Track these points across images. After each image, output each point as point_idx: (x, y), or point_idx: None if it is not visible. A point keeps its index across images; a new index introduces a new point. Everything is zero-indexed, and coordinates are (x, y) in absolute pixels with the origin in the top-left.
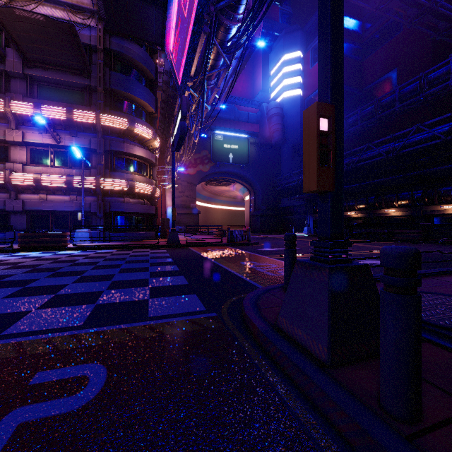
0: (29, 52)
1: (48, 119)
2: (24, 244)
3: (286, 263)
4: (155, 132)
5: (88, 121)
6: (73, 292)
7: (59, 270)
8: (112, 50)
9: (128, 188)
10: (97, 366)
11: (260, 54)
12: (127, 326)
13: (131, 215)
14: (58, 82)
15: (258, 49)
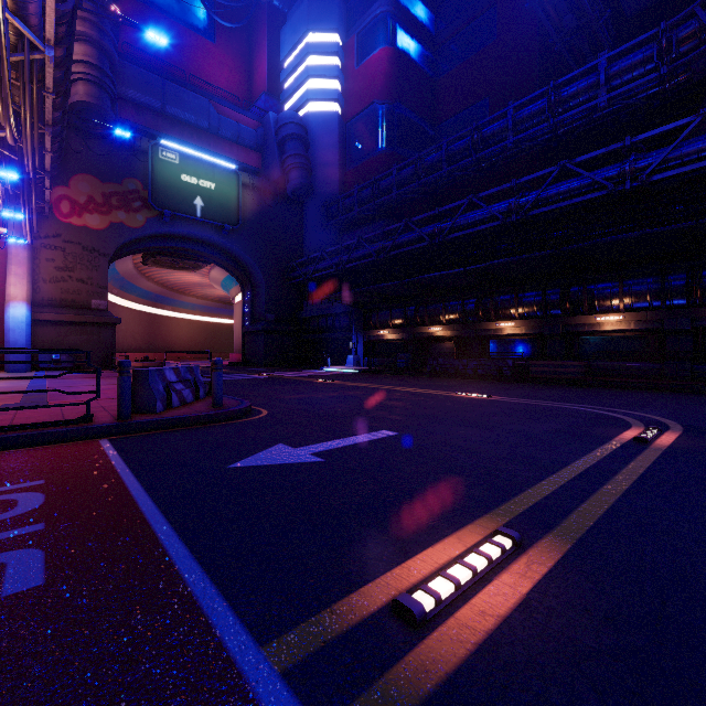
0: None
1: None
2: None
3: None
4: None
5: None
6: None
7: None
8: None
9: None
10: None
11: (265, 24)
12: None
13: None
14: None
15: (259, 14)
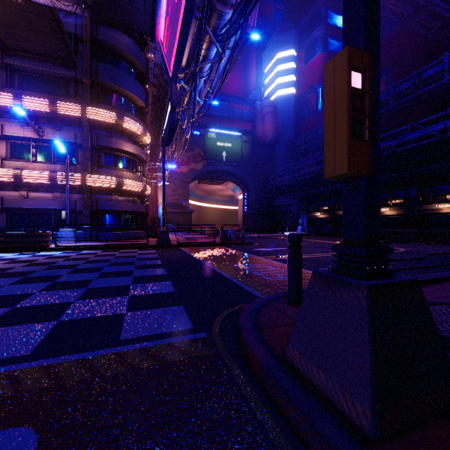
0: (8, 39)
1: (29, 110)
2: (0, 245)
3: (290, 269)
4: (146, 127)
5: (73, 113)
6: (35, 304)
7: (30, 274)
8: (99, 40)
9: (116, 186)
10: (25, 434)
11: (254, 52)
12: (89, 356)
13: (120, 214)
14: (40, 73)
15: (251, 47)
